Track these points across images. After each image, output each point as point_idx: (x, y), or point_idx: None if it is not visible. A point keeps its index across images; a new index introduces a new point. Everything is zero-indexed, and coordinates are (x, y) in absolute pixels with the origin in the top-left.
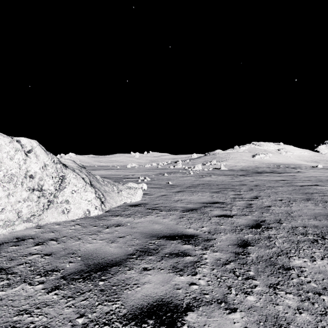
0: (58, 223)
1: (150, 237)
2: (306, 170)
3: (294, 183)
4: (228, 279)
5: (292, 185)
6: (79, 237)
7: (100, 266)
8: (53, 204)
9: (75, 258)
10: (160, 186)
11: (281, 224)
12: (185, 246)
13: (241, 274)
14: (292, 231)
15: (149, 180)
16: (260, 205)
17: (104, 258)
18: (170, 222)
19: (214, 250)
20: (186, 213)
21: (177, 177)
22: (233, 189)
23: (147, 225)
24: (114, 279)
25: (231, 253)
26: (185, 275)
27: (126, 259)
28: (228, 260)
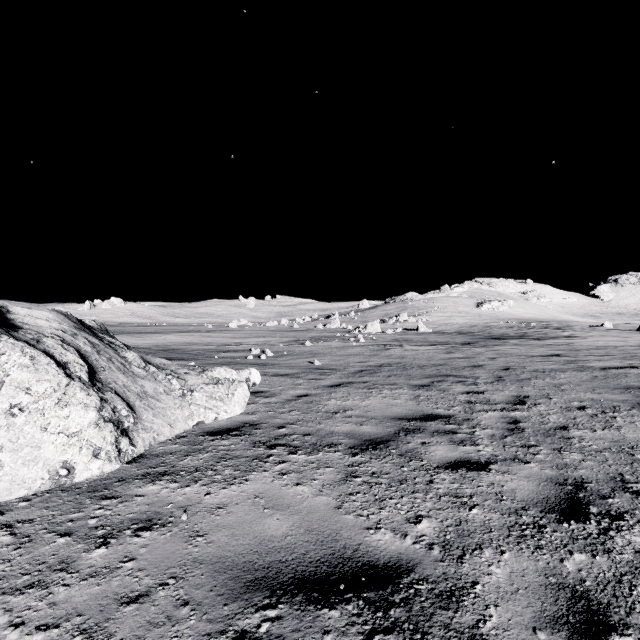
0: None
1: (245, 591)
2: (585, 332)
3: (584, 363)
4: None
5: (584, 368)
6: None
7: None
8: None
9: None
10: (295, 370)
11: (637, 496)
12: None
13: None
14: None
15: (272, 356)
16: (539, 423)
17: None
18: (319, 498)
19: None
20: (362, 458)
21: (331, 348)
22: (460, 378)
23: (245, 520)
24: None
25: None
26: None
27: None
28: None
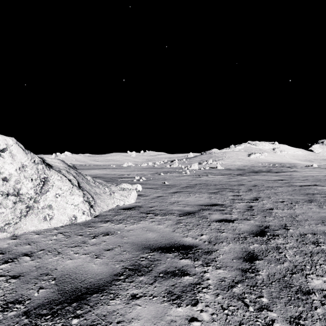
0: (38, 231)
1: (142, 249)
2: (302, 169)
3: (293, 183)
4: (237, 310)
5: (292, 185)
6: (58, 251)
7: (78, 294)
8: (33, 210)
9: (48, 281)
10: (156, 186)
11: (287, 230)
12: (183, 261)
13: (252, 302)
14: (301, 240)
15: (145, 180)
16: (261, 207)
17: (85, 280)
18: (166, 229)
19: (217, 267)
20: (183, 217)
21: (173, 176)
22: (232, 189)
23: (140, 233)
24: (93, 313)
25: (237, 271)
26: (184, 305)
27: (111, 281)
28: (234, 281)
